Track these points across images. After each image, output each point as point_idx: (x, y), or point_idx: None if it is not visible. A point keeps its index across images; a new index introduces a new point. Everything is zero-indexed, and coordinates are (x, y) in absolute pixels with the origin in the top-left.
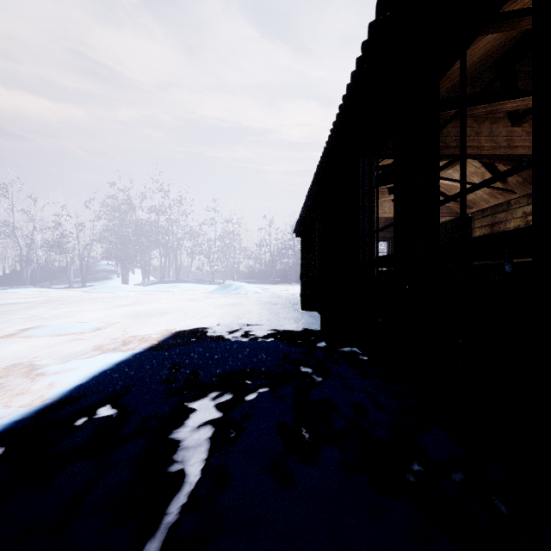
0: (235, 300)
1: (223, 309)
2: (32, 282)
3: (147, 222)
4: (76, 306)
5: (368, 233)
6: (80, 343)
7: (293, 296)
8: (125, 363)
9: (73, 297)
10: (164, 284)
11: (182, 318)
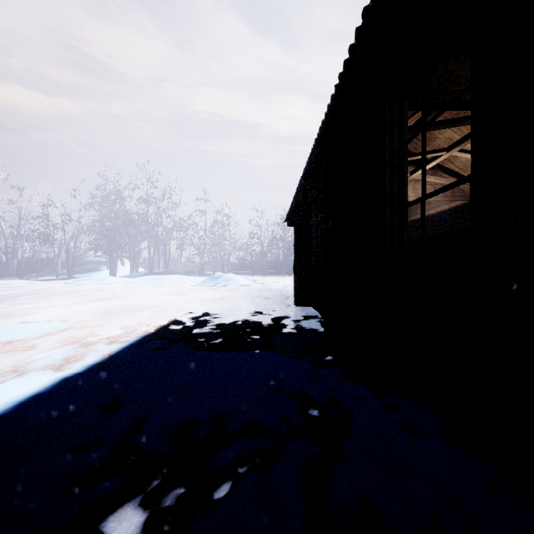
0: (223, 293)
1: (208, 304)
2: (19, 274)
3: (136, 213)
4: (45, 301)
5: (403, 205)
6: (8, 355)
7: (284, 289)
8: (32, 403)
9: (51, 290)
10: (151, 276)
11: (157, 317)
